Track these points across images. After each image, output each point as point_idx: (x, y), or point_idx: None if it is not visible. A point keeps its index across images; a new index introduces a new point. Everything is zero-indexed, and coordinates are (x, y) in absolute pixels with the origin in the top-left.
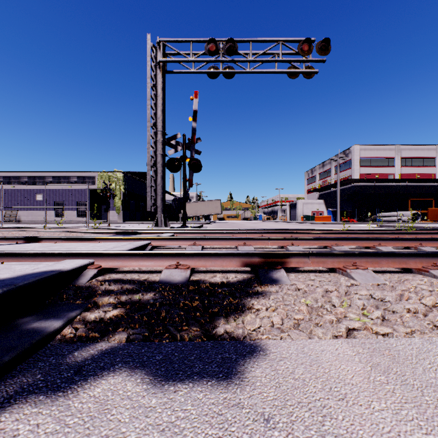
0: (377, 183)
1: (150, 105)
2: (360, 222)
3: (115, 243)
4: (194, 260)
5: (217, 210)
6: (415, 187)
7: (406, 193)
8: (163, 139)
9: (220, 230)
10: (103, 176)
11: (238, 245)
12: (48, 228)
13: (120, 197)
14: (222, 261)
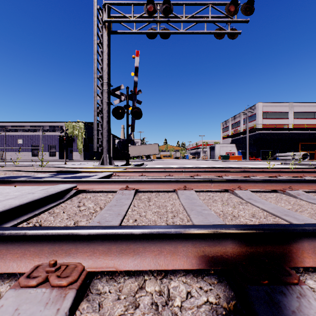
0: (275, 131)
1: (96, 59)
2: (264, 160)
3: (30, 188)
4: (96, 249)
5: (156, 151)
6: (304, 134)
7: (297, 138)
8: (108, 89)
9: (157, 168)
10: (69, 126)
11: (177, 188)
12: (3, 166)
13: (81, 141)
14: (158, 250)
